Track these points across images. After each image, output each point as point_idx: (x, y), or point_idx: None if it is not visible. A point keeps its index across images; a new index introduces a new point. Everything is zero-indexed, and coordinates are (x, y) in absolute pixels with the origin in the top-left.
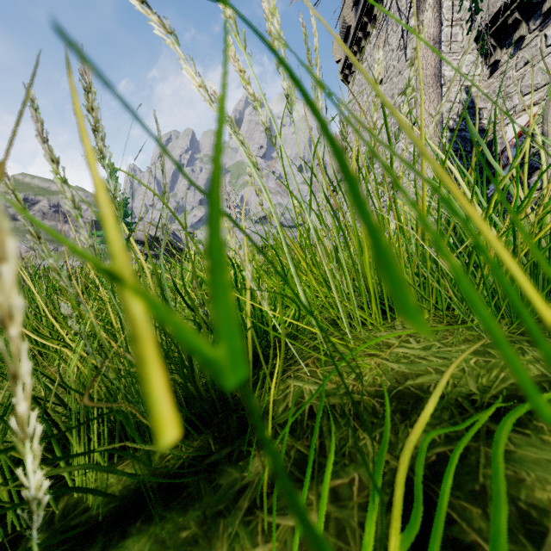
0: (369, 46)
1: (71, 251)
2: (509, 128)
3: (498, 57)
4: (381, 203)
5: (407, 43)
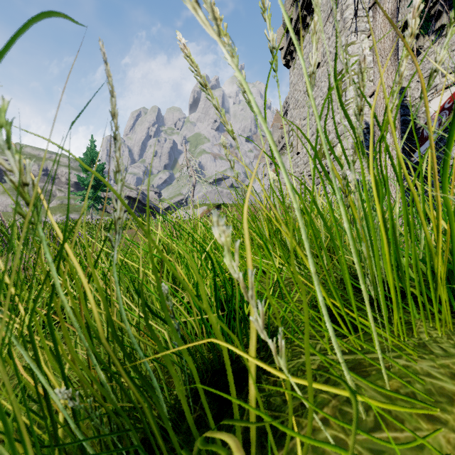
0: (308, 36)
1: (57, 208)
2: (431, 104)
3: (421, 43)
4: (319, 168)
5: (342, 32)
